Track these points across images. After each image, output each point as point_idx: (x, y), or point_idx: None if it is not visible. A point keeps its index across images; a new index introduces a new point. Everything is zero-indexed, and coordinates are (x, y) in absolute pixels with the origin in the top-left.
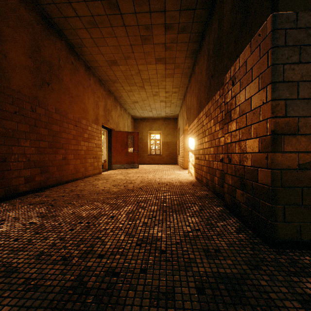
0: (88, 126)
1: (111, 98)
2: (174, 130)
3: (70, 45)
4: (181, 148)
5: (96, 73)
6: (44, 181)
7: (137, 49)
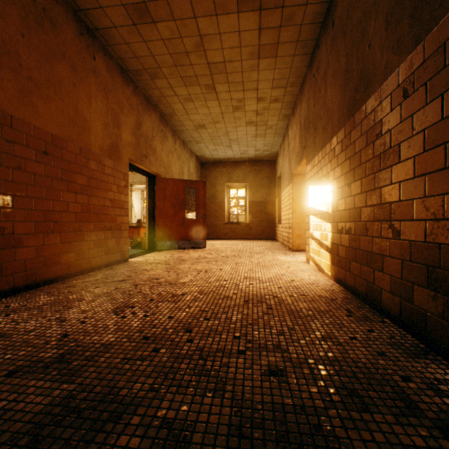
0: (87, 159)
1: (152, 115)
2: (269, 181)
3: None
4: (284, 212)
5: (111, 50)
6: None
7: None
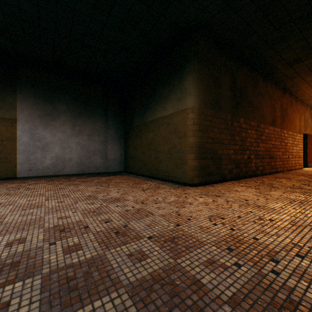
0: (296, 136)
1: (307, 109)
2: None
3: (289, 92)
4: None
5: (300, 98)
6: (282, 168)
7: None
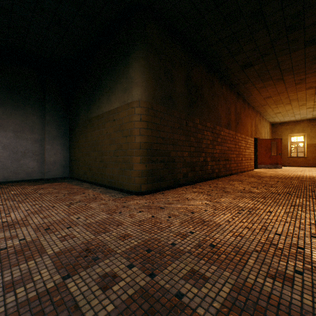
0: (248, 139)
1: (257, 115)
2: None
3: (243, 97)
4: None
5: (251, 104)
6: (237, 170)
7: (290, 88)
